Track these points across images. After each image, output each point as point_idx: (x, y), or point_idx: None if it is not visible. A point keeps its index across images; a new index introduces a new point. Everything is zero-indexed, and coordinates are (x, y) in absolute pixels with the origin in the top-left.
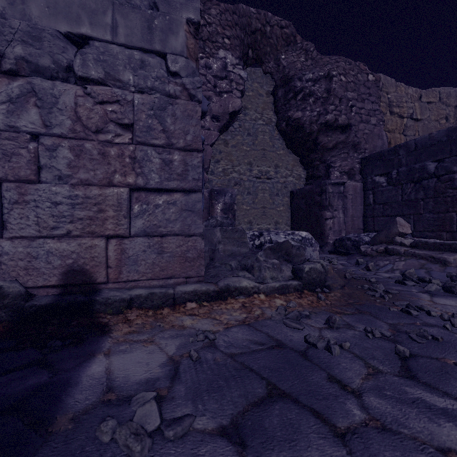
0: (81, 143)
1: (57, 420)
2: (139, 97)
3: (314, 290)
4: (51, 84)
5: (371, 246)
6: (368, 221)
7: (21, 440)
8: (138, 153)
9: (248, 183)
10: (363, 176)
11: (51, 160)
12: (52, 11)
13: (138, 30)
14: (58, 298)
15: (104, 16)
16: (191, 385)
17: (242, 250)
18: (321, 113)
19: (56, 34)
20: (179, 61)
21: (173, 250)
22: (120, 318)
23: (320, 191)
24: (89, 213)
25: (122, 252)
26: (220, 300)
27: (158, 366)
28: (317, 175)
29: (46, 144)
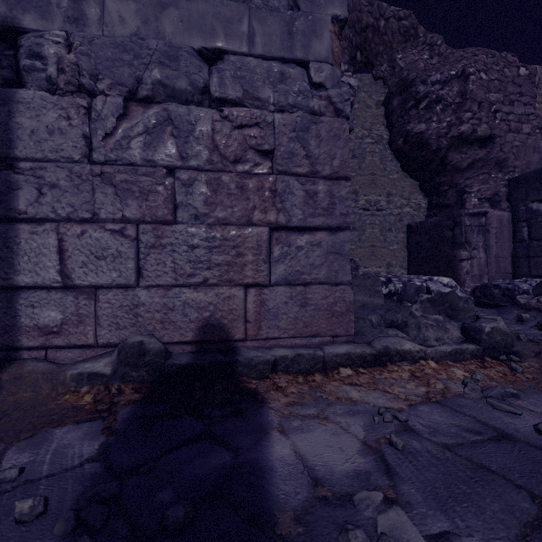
0: (217, 175)
1: (276, 518)
2: (279, 117)
3: (497, 358)
4: (185, 110)
5: (536, 297)
6: (519, 263)
7: (250, 541)
8: (278, 185)
9: (352, 216)
10: (511, 203)
11: (186, 197)
12: (185, 26)
13: (277, 36)
14: (196, 356)
15: (239, 25)
16: (420, 487)
17: (375, 301)
18: (453, 123)
19: (191, 51)
20: (323, 69)
21: (316, 302)
22: (268, 384)
23: (453, 224)
24: (226, 258)
25: (260, 304)
26: (377, 366)
27: (356, 454)
28: (444, 203)
29: (182, 179)
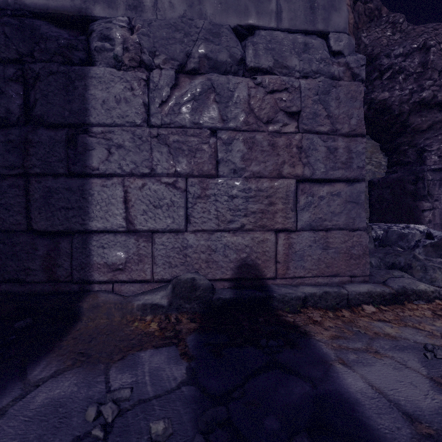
0: (251, 135)
1: None
2: (303, 82)
3: None
4: (224, 79)
5: None
6: None
7: None
8: (303, 142)
9: None
10: None
11: (225, 154)
12: (222, 7)
13: (300, 12)
14: (236, 292)
15: (268, 3)
16: None
17: None
18: (414, 90)
19: (229, 28)
20: (341, 38)
21: (336, 245)
22: (304, 318)
23: (415, 179)
24: (259, 207)
25: (287, 247)
26: (395, 304)
27: (430, 390)
28: (404, 161)
29: (222, 138)
